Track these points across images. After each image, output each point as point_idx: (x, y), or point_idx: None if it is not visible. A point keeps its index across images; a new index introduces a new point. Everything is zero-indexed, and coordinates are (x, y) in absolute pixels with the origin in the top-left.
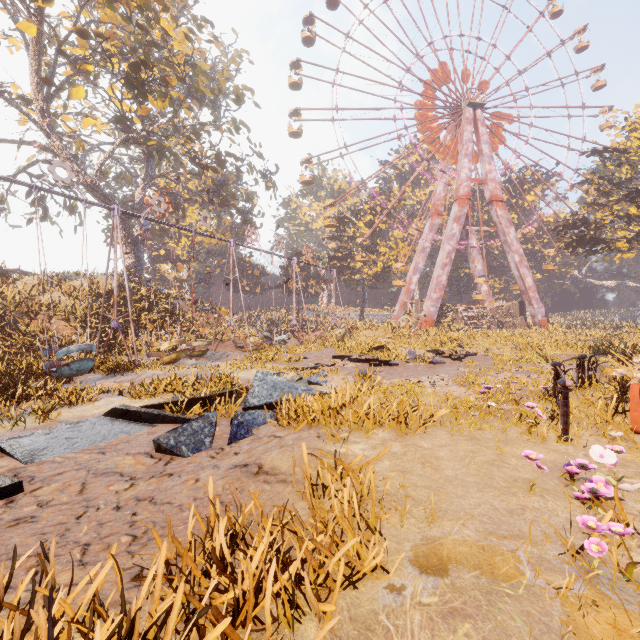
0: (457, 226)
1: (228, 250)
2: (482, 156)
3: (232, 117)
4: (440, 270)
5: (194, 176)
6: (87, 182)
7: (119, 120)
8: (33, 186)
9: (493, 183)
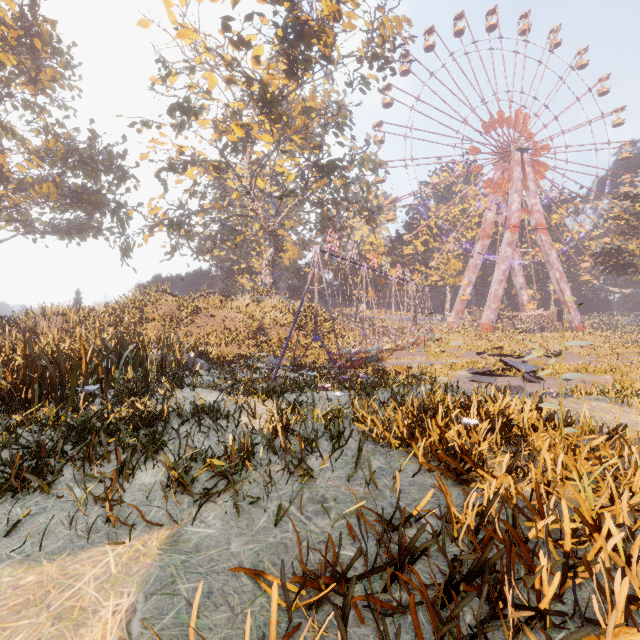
0: (510, 249)
1: (390, 282)
2: (528, 191)
3: (366, 180)
4: (497, 285)
5: (294, 208)
6: (271, 230)
7: (302, 189)
8: (348, 260)
9: (538, 214)
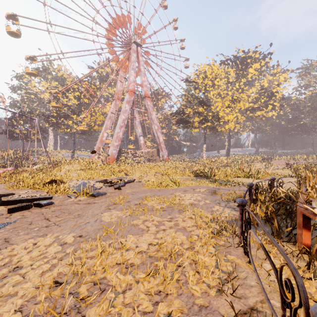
0: (128, 106)
1: None
2: (141, 72)
3: None
4: (119, 129)
5: None
6: None
7: None
8: None
9: (146, 87)
